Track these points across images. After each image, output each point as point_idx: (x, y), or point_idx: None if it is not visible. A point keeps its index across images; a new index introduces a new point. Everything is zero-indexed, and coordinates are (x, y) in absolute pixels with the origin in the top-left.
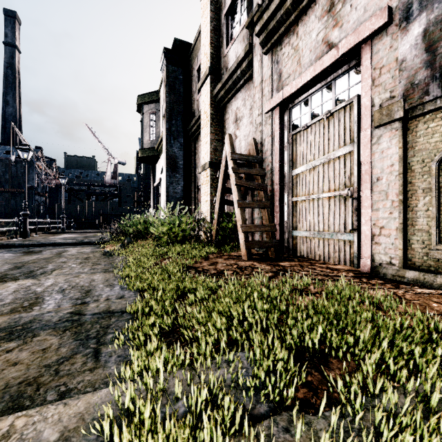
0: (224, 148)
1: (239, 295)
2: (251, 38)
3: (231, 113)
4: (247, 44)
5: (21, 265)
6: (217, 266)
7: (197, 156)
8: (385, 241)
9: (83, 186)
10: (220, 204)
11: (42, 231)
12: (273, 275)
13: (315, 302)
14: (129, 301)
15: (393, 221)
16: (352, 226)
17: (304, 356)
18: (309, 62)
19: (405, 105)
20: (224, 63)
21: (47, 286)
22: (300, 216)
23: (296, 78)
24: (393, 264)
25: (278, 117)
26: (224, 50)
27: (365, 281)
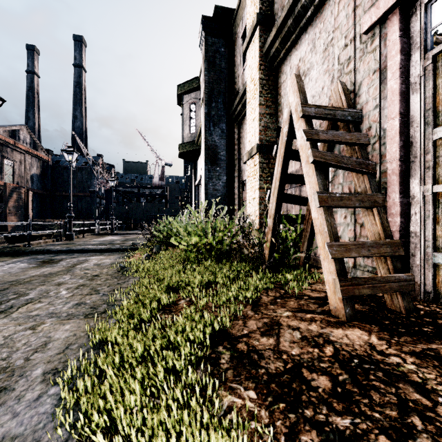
0: (287, 102)
1: None
2: None
3: (290, 71)
4: None
5: (5, 287)
6: (282, 339)
7: (241, 144)
8: None
9: (134, 189)
10: (278, 202)
11: (91, 233)
12: None
13: None
14: None
15: None
16: None
17: None
18: None
19: None
20: (278, 3)
21: None
22: None
23: None
24: None
25: (398, 27)
26: None
27: None
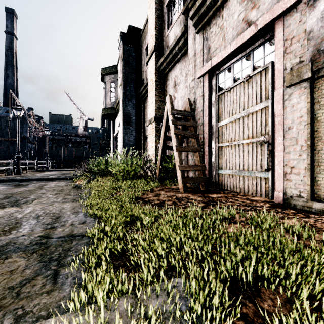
0: (166, 105)
1: (178, 224)
2: (186, 22)
3: (171, 80)
4: (183, 26)
5: (10, 196)
6: (160, 197)
7: (145, 113)
8: (295, 178)
9: (62, 136)
10: (162, 149)
11: (31, 169)
12: (205, 205)
13: (243, 232)
14: (89, 226)
15: (302, 162)
16: (267, 166)
17: (237, 284)
18: (232, 37)
19: (313, 67)
20: (165, 42)
21: (27, 213)
22: (224, 158)
23: (222, 50)
24: (302, 196)
25: (207, 81)
26: (166, 33)
27: (280, 211)
